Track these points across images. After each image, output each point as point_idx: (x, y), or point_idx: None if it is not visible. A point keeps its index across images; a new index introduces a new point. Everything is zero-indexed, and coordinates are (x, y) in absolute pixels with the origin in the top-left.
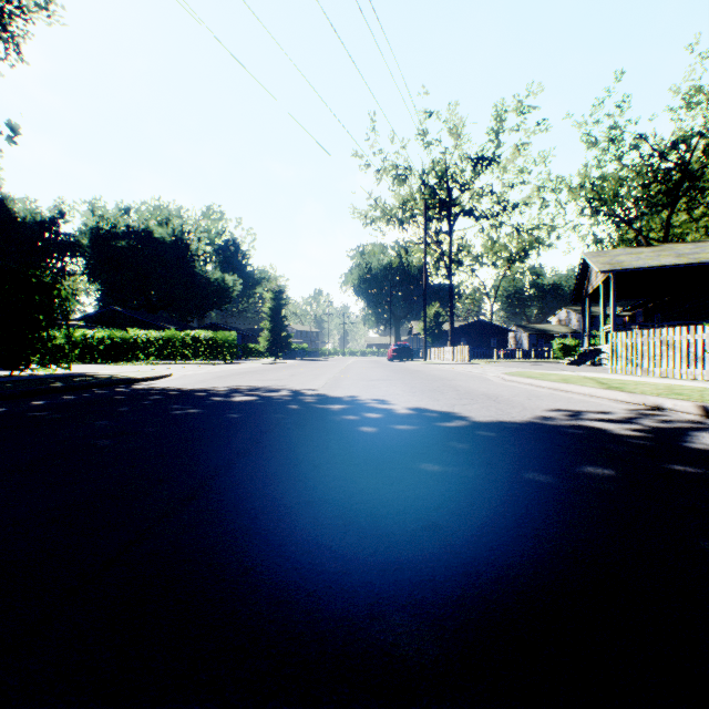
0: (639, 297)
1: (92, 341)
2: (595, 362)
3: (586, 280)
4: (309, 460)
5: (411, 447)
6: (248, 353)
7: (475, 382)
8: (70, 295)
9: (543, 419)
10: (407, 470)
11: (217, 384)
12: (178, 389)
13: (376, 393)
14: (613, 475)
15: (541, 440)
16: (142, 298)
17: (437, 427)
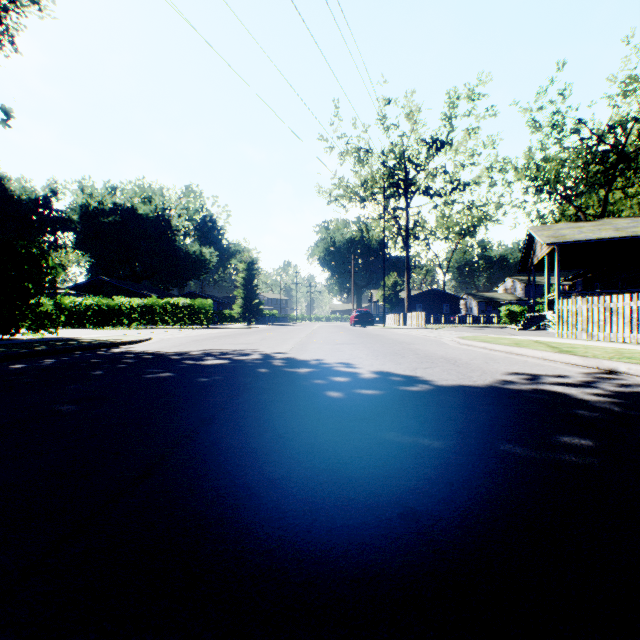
0: (580, 267)
1: (80, 308)
2: (540, 327)
3: (531, 252)
4: (274, 429)
5: (378, 413)
6: (224, 319)
7: (433, 346)
8: (57, 265)
9: (504, 383)
10: (375, 440)
11: (192, 348)
12: (155, 352)
13: (340, 357)
14: (592, 447)
15: (507, 406)
16: (127, 269)
17: (401, 391)
